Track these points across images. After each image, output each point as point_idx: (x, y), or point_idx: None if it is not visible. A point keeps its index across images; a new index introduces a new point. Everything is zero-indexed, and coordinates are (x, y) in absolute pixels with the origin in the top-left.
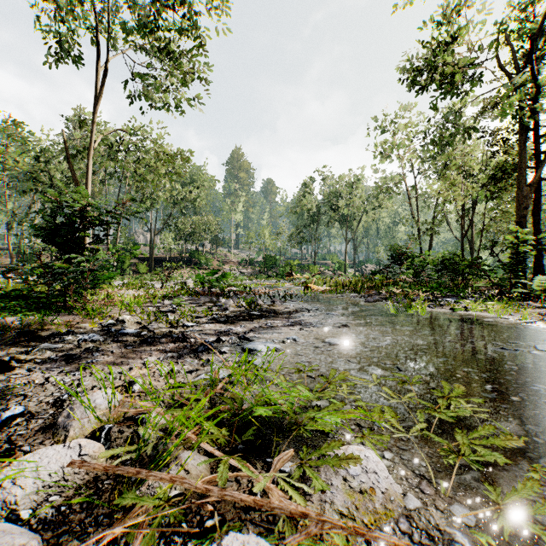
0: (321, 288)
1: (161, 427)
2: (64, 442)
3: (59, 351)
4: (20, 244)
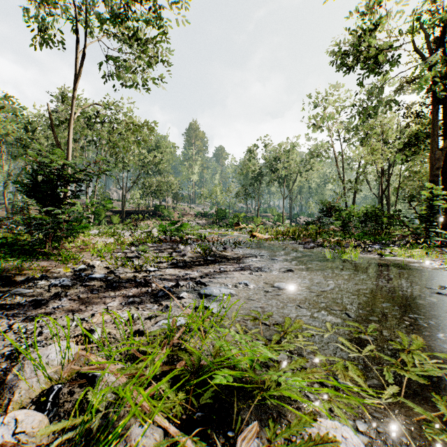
0: (264, 236)
1: (112, 392)
2: (7, 407)
3: (29, 296)
4: (14, 199)
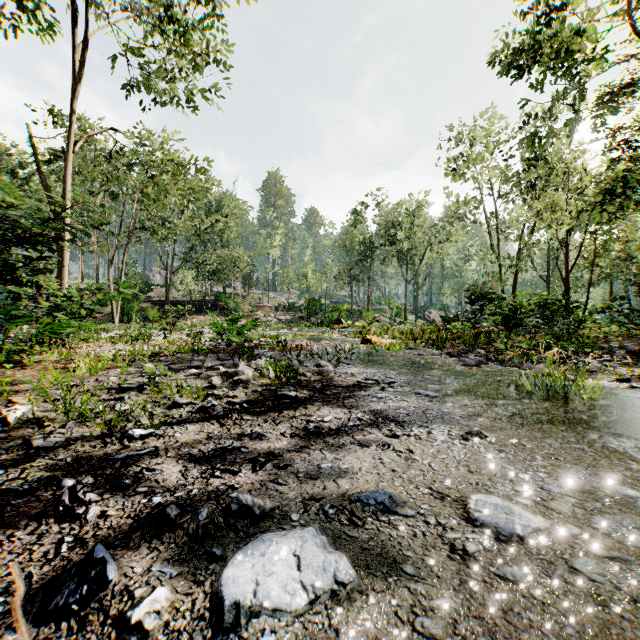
0: (384, 341)
1: None
2: None
3: None
4: None
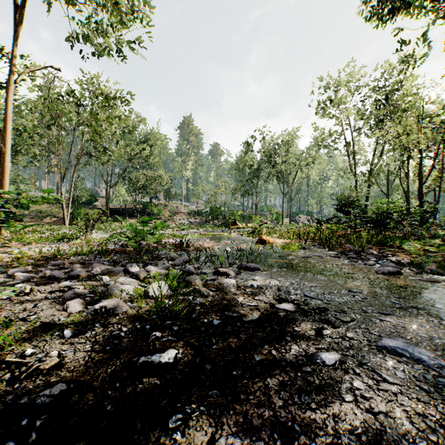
0: (277, 241)
1: None
2: None
3: None
4: None
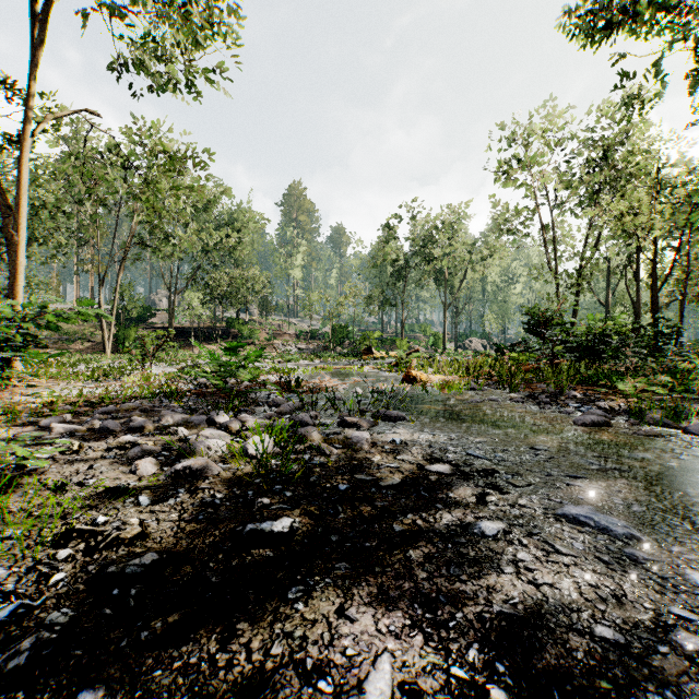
0: (433, 378)
1: None
2: None
3: None
4: None
